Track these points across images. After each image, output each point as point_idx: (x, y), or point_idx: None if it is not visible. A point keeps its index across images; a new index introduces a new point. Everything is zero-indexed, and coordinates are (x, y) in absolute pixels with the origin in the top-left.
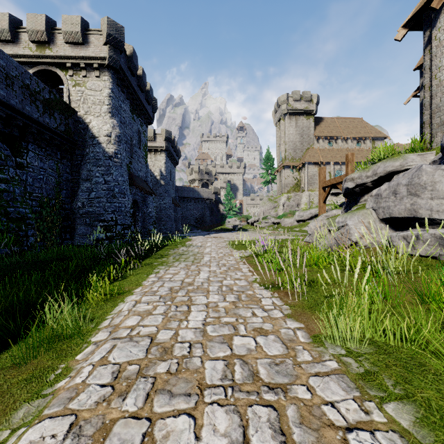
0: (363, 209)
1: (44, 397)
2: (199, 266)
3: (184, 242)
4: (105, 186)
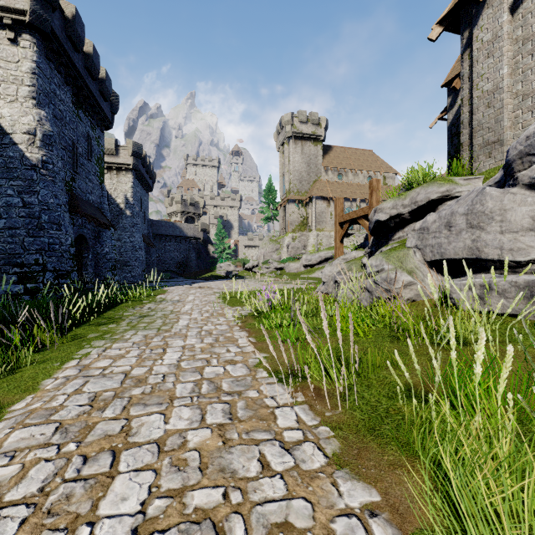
0: (404, 249)
1: None
2: (167, 337)
3: (154, 295)
4: (23, 210)
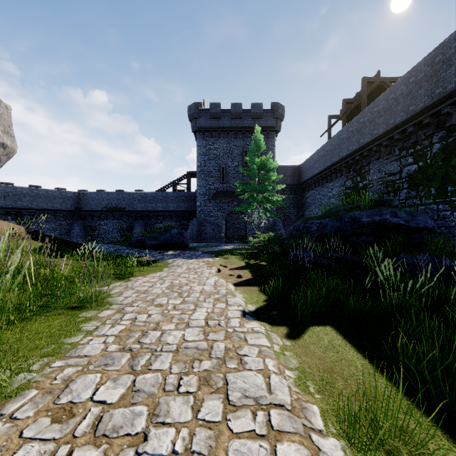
0: None
1: (291, 368)
2: None
3: None
4: None
